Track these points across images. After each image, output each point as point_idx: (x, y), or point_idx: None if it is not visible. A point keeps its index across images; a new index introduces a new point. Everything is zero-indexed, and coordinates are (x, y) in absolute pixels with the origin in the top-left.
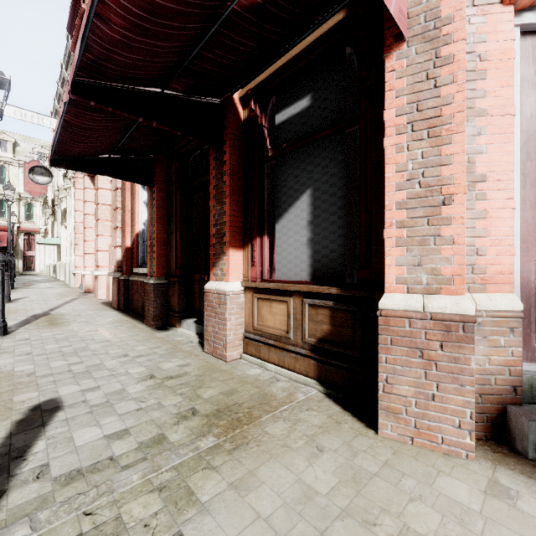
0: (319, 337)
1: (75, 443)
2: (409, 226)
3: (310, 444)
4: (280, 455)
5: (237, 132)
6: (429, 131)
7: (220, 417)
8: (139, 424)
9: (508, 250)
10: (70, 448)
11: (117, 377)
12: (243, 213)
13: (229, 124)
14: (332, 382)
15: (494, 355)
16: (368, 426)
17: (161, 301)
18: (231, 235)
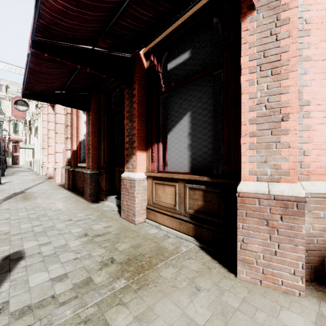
0: (196, 209)
1: (29, 284)
2: (258, 135)
3: (191, 285)
4: (171, 293)
5: (142, 76)
6: (272, 71)
7: (130, 264)
8: (75, 269)
9: (325, 152)
10: (25, 288)
11: (63, 235)
12: (146, 128)
13: (137, 70)
14: (204, 239)
15: (316, 223)
16: (229, 271)
17: (94, 184)
18: (138, 142)
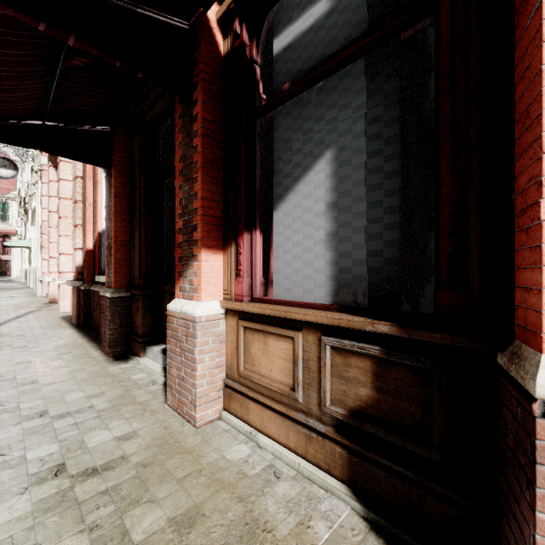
0: (351, 406)
1: None
2: None
3: None
4: None
5: (214, 72)
6: None
7: None
8: None
9: None
10: None
11: None
12: (223, 196)
13: (202, 57)
14: (378, 497)
15: None
16: None
17: (120, 321)
18: (204, 229)
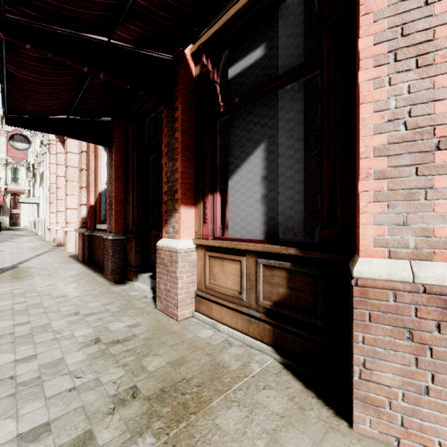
0: (275, 300)
1: None
2: (392, 177)
3: None
4: None
5: (189, 88)
6: (418, 60)
7: (164, 401)
8: (65, 413)
9: None
10: None
11: (60, 341)
12: (195, 170)
13: (181, 79)
14: (289, 350)
15: None
16: (337, 414)
17: (119, 256)
18: (183, 192)
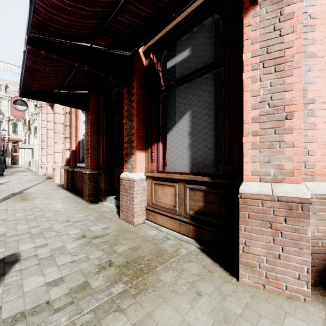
0: (196, 210)
1: (24, 289)
2: (261, 134)
3: (191, 289)
4: (170, 299)
5: (141, 74)
6: (275, 67)
7: (128, 267)
8: (71, 273)
9: None
10: (19, 293)
11: (60, 237)
12: (145, 127)
13: (136, 68)
14: (205, 241)
15: (321, 226)
16: (231, 274)
17: (93, 185)
18: (137, 142)
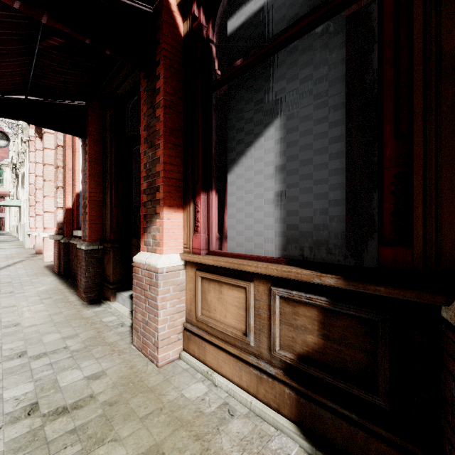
0: (299, 352)
1: None
2: None
3: None
4: None
5: (175, 50)
6: None
7: None
8: None
9: None
10: None
11: None
12: (183, 160)
13: (163, 36)
14: (325, 436)
15: None
16: None
17: (94, 270)
18: (166, 190)
